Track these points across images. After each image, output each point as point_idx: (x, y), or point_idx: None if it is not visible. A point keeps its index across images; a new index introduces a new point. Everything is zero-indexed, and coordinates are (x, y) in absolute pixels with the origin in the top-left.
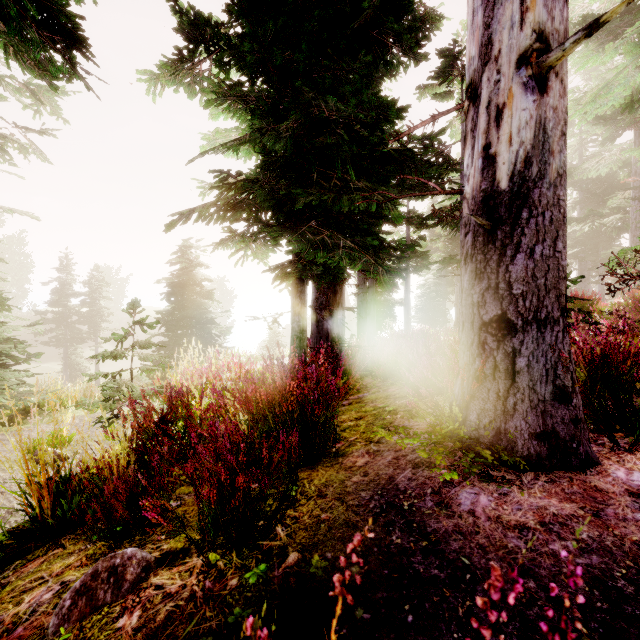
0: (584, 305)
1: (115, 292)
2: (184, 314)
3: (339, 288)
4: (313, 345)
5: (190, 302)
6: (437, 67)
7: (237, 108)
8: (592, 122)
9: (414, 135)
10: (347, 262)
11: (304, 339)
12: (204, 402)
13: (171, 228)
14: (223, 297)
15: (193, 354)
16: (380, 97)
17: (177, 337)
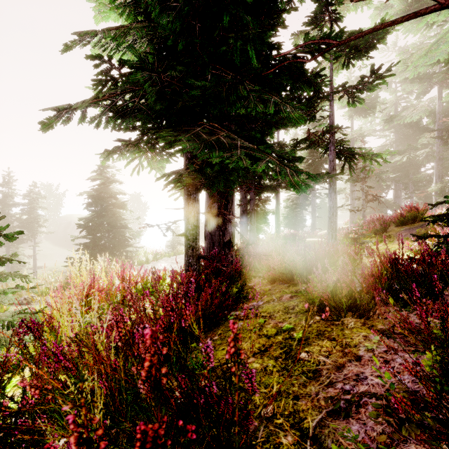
0: (418, 214)
1: (55, 203)
2: (101, 221)
3: (230, 198)
4: (206, 250)
5: (107, 211)
6: (312, 12)
7: (125, 2)
8: (408, 82)
9: (312, 37)
10: (247, 162)
11: (197, 248)
12: (77, 327)
13: (48, 127)
14: (139, 208)
15: (109, 253)
16: (275, 0)
17: (96, 239)
